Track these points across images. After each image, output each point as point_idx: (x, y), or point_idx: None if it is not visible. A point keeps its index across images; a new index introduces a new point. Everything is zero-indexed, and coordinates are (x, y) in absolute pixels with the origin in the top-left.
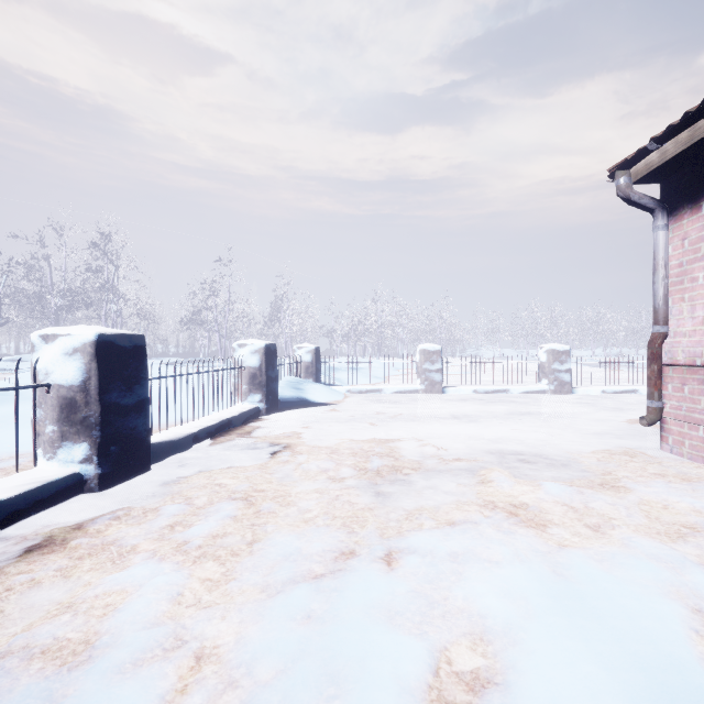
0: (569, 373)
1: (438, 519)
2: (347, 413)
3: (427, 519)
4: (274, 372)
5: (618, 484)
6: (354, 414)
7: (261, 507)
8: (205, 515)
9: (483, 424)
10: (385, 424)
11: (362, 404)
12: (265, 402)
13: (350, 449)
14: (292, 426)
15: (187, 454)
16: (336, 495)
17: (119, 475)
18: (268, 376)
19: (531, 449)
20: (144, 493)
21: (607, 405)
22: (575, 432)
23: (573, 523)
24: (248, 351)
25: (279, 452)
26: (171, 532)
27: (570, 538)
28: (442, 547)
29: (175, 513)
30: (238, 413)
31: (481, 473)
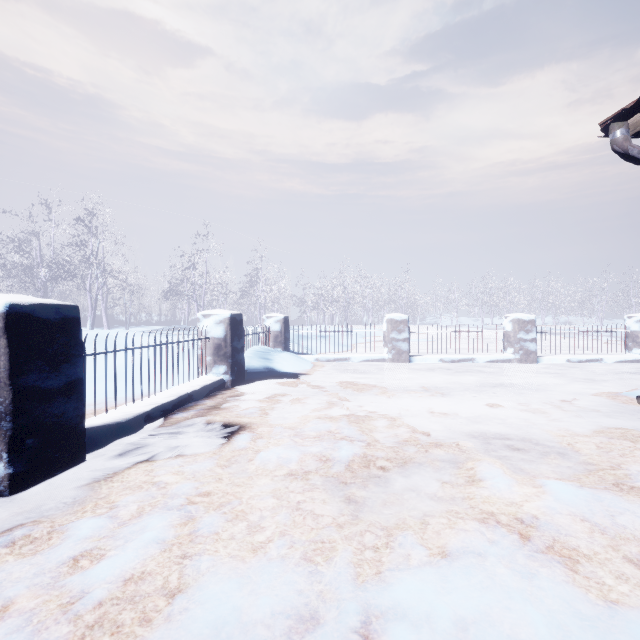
0: (534, 342)
1: (428, 547)
2: (314, 384)
3: (414, 548)
4: (240, 342)
5: (637, 485)
6: (322, 385)
7: (200, 524)
8: (125, 539)
9: (456, 397)
10: (354, 397)
11: (330, 374)
12: (230, 373)
13: (316, 431)
14: (256, 400)
15: (135, 438)
16: (296, 502)
17: (39, 473)
18: (234, 347)
19: (516, 431)
20: (65, 497)
21: (577, 375)
22: (557, 409)
23: (608, 554)
24: (212, 321)
25: (237, 435)
26: (70, 573)
27: (615, 585)
28: (443, 610)
29: (87, 535)
30: (199, 386)
31: (468, 466)
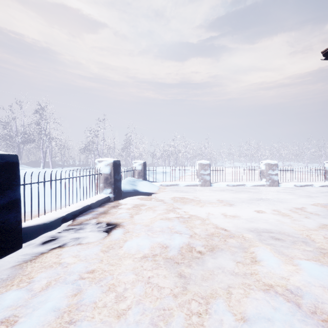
0: (277, 175)
1: (233, 313)
2: (159, 199)
3: (224, 315)
4: (119, 176)
5: None
6: (164, 199)
7: (84, 295)
8: (33, 308)
9: (238, 206)
10: (181, 206)
11: (168, 193)
12: (113, 193)
13: (160, 227)
14: (127, 208)
15: (55, 232)
16: (147, 277)
17: None
18: (115, 179)
19: (275, 227)
20: (3, 274)
21: (301, 193)
22: (295, 213)
23: None
24: (103, 164)
25: (114, 231)
26: None
27: None
28: None
29: (9, 304)
30: (95, 200)
31: (251, 251)
